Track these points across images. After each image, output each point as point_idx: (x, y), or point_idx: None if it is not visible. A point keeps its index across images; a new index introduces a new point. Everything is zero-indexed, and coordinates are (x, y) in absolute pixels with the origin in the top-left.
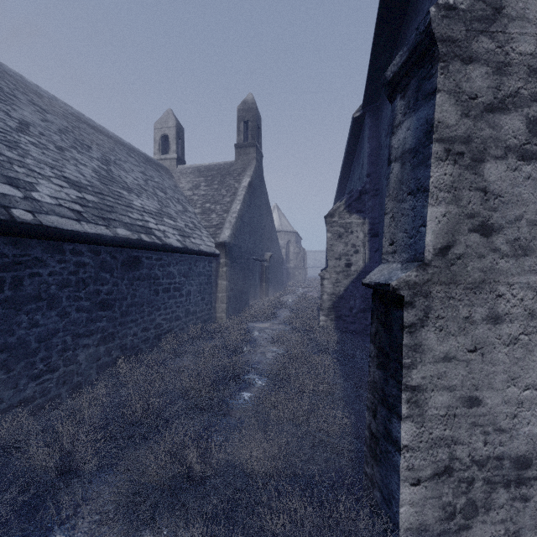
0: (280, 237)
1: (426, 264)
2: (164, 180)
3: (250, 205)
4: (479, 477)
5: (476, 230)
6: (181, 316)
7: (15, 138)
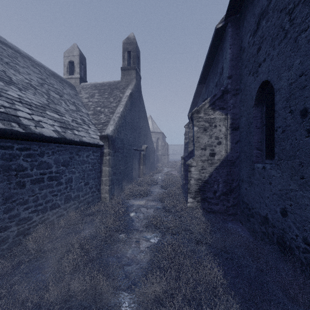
0: (153, 136)
1: None
2: (65, 89)
3: (131, 109)
4: None
5: None
6: (59, 204)
7: None
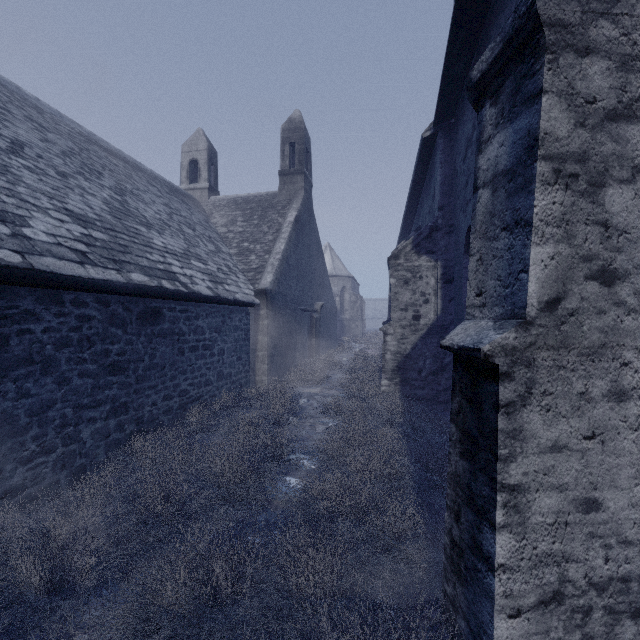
0: (333, 283)
1: (529, 323)
2: (193, 214)
3: (297, 244)
4: (598, 604)
5: (594, 277)
6: (212, 380)
7: (4, 161)
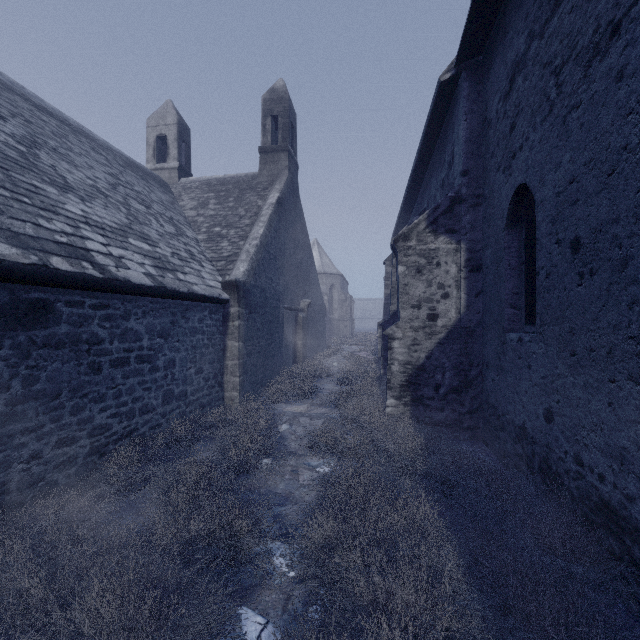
0: (321, 281)
1: None
2: (153, 192)
3: (279, 230)
4: None
5: None
6: (155, 405)
7: None
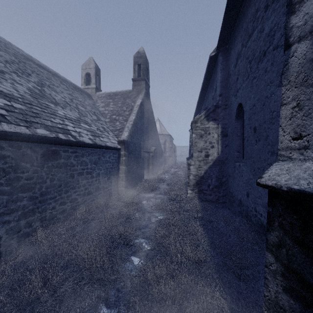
0: (160, 138)
1: None
2: (86, 100)
3: (141, 116)
4: None
5: None
6: (92, 191)
7: None
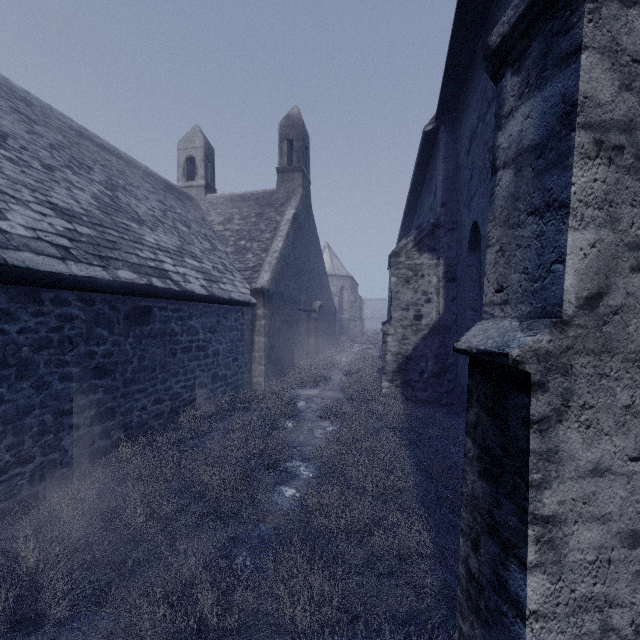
0: (332, 283)
1: (565, 323)
2: (189, 212)
3: (295, 242)
4: None
5: None
6: (206, 383)
7: None
